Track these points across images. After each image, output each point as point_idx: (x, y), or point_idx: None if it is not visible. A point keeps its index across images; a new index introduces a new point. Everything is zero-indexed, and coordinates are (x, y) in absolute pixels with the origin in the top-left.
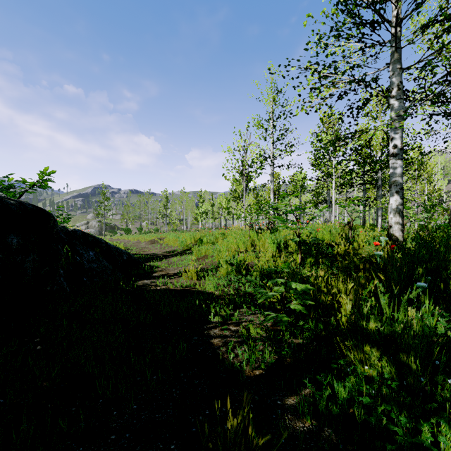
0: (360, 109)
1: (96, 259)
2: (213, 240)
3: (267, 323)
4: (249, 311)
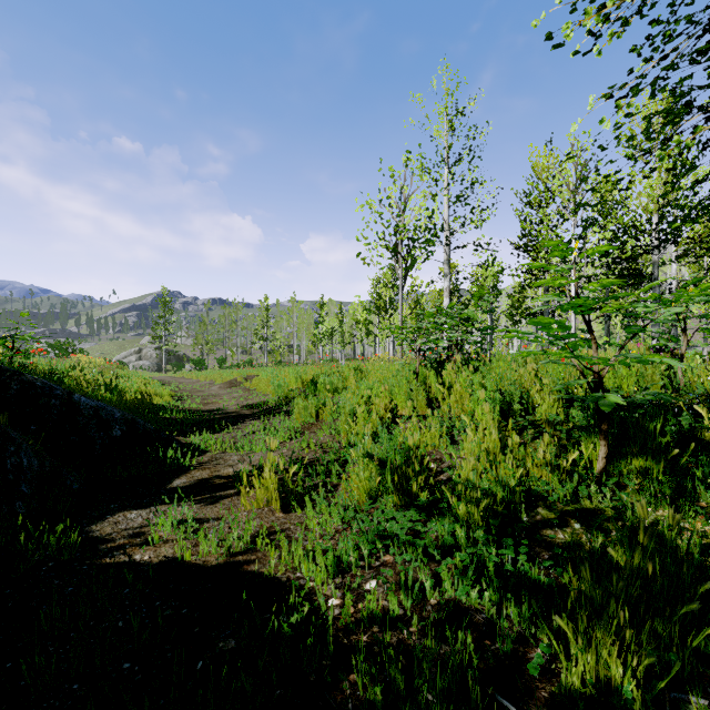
0: None
1: None
2: (337, 384)
3: None
4: None
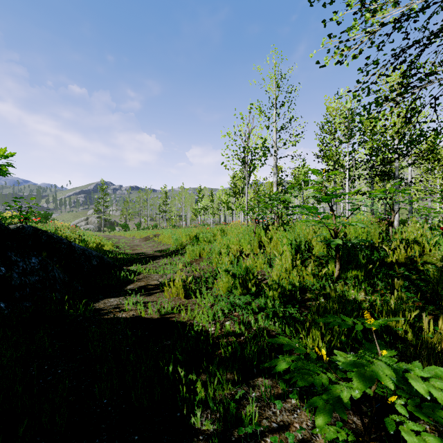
0: (416, 56)
1: (41, 268)
2: (210, 238)
3: (321, 438)
4: (272, 385)
